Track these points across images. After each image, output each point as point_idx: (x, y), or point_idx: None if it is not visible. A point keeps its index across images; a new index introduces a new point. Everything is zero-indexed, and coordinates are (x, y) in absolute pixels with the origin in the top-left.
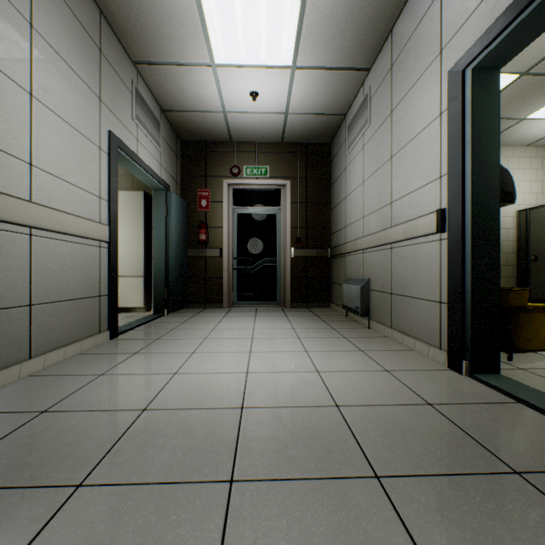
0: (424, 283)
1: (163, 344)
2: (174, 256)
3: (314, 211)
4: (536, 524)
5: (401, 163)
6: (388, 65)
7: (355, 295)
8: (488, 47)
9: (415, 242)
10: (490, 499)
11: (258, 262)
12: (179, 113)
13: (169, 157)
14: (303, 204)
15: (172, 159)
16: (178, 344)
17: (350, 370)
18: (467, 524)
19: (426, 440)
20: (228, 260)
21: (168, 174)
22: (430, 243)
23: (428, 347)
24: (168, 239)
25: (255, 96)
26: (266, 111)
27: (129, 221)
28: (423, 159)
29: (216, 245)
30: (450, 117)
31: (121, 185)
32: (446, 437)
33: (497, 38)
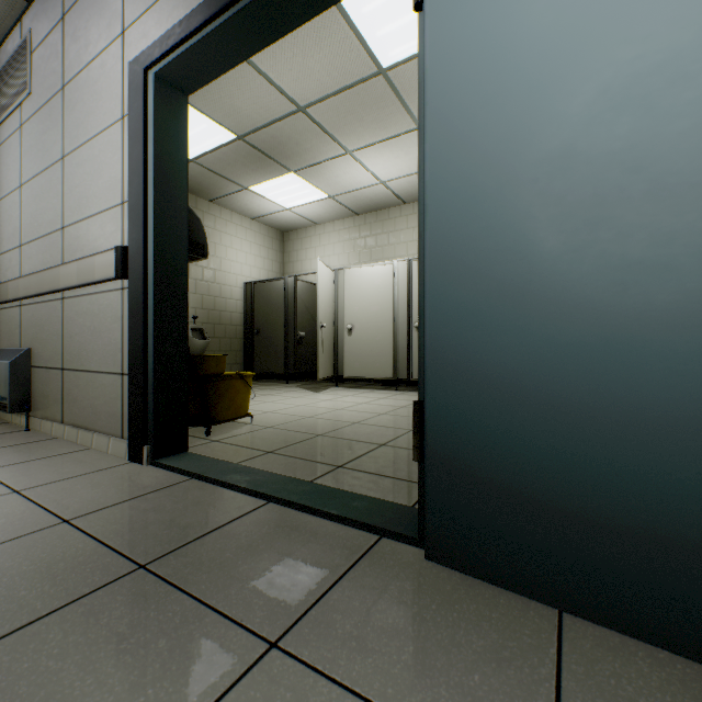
0: (105, 350)
1: None
2: None
3: None
4: (128, 626)
5: (77, 171)
6: (60, 11)
7: (1, 377)
8: (169, 56)
9: (94, 290)
10: (80, 627)
11: None
12: None
13: None
14: None
15: None
16: None
17: None
18: (10, 697)
19: (19, 585)
20: None
21: None
22: (112, 293)
23: (109, 438)
24: None
25: None
26: None
27: None
28: (104, 173)
29: None
30: (132, 124)
31: None
32: (64, 562)
33: (177, 51)
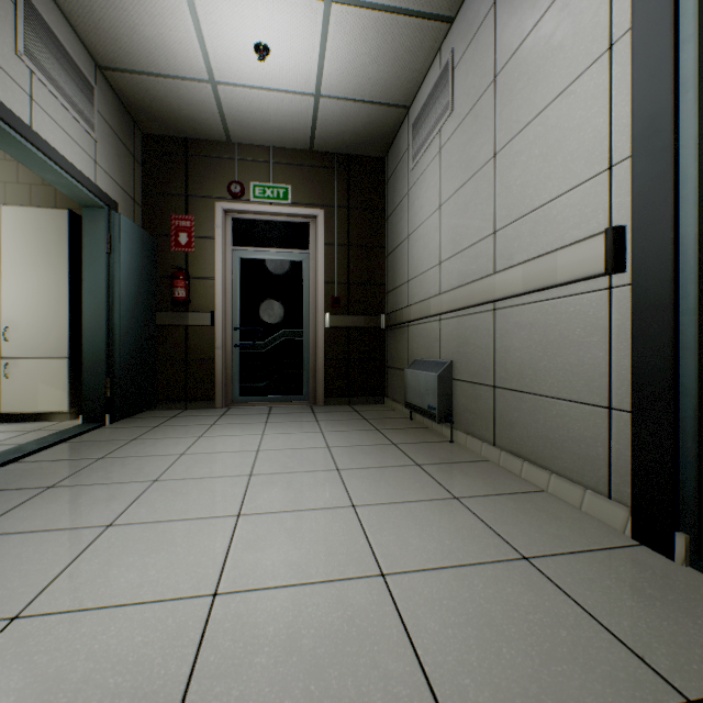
0: (569, 371)
1: (54, 502)
2: (124, 323)
3: (360, 259)
4: None
5: (516, 161)
6: None
7: (428, 387)
8: None
9: (546, 296)
10: None
11: (274, 335)
12: (131, 76)
13: (117, 155)
14: (344, 248)
15: (123, 160)
16: (88, 500)
17: (451, 565)
18: None
19: None
20: (225, 331)
21: (113, 183)
22: (583, 297)
23: (581, 490)
24: (112, 294)
25: (263, 54)
26: (285, 87)
27: (41, 261)
28: (567, 143)
29: (205, 307)
30: (638, 40)
31: (32, 200)
32: None
33: None
